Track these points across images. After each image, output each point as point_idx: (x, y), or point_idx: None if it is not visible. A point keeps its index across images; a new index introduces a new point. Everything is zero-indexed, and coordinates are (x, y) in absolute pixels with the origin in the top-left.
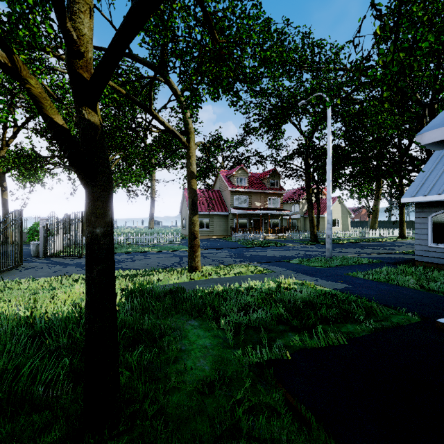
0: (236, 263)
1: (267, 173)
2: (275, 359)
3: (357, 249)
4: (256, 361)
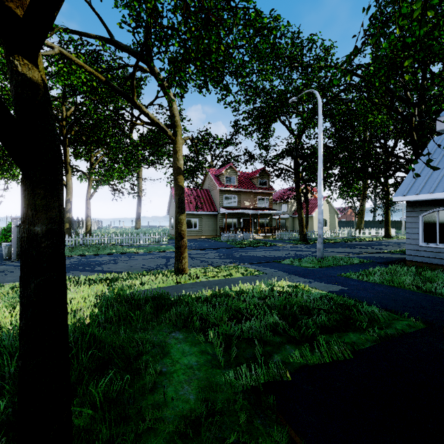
0: (225, 264)
1: (256, 173)
2: (273, 381)
3: (346, 248)
4: (251, 384)
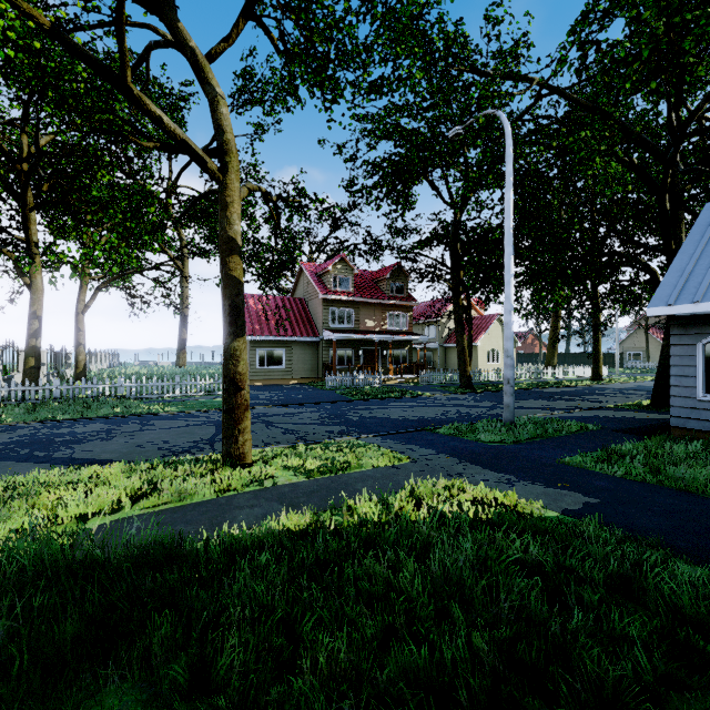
0: (331, 437)
1: (386, 271)
2: None
3: (542, 401)
4: None
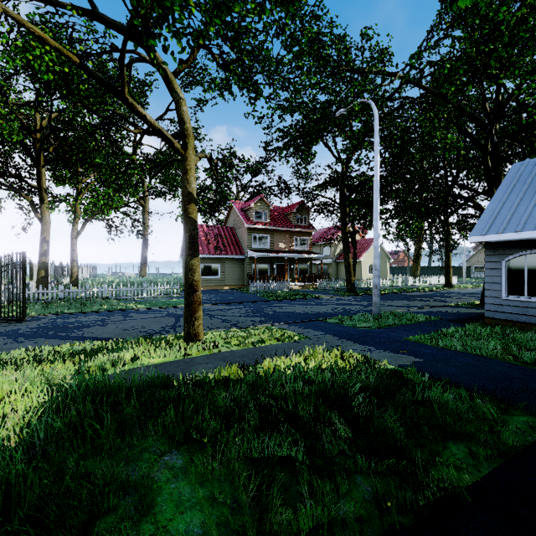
0: (254, 324)
1: (293, 207)
2: None
3: (404, 301)
4: None
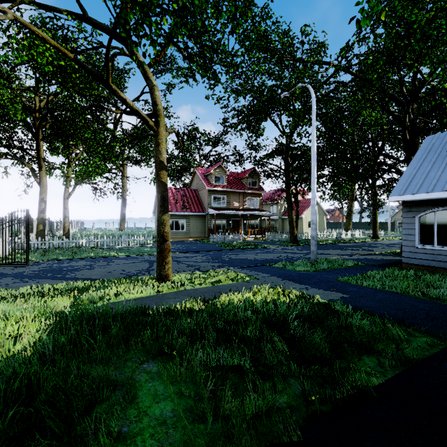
0: (214, 268)
1: (246, 173)
2: (279, 443)
3: (337, 250)
4: None
